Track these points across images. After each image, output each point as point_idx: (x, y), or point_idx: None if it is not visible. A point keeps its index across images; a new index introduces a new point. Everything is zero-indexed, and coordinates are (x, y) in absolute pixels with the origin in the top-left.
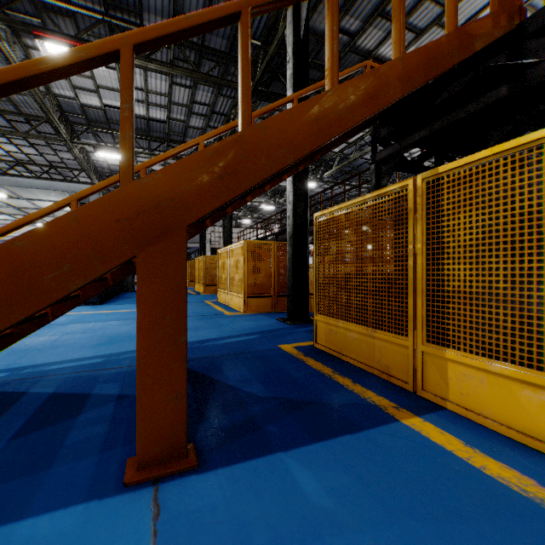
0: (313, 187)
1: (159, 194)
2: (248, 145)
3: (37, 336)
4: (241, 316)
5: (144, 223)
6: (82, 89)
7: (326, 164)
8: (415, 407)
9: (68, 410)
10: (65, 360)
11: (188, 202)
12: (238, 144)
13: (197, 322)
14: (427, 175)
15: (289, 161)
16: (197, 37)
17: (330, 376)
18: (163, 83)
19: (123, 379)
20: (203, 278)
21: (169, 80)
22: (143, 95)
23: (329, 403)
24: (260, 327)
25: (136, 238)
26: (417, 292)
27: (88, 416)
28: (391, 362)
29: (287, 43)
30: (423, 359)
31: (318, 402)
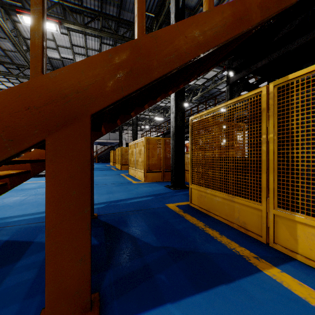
0: (186, 106)
1: (66, 87)
2: (142, 50)
3: (13, 197)
4: (142, 184)
5: (52, 111)
6: (48, 48)
7: (194, 92)
8: (271, 258)
9: (12, 256)
10: (25, 214)
11: (92, 94)
12: (134, 48)
13: (115, 187)
14: (279, 82)
15: (175, 65)
16: (115, 12)
17: (203, 229)
18: (96, 43)
19: None
20: (121, 161)
21: (99, 41)
22: (84, 51)
23: (204, 252)
24: (154, 191)
25: (45, 124)
26: (270, 170)
27: (24, 262)
28: (247, 220)
29: (171, 12)
30: (274, 220)
31: (196, 251)
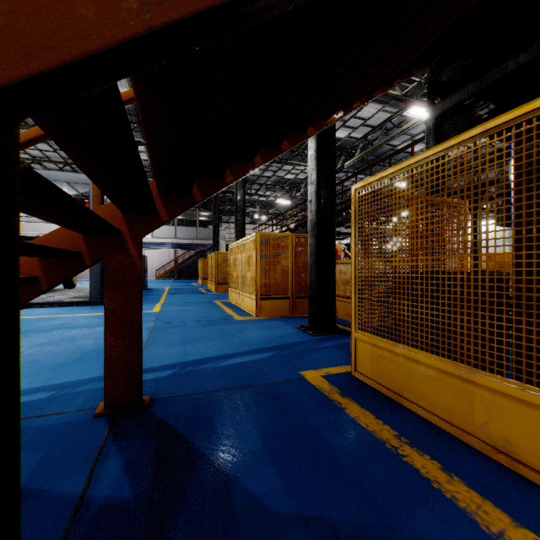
0: None
1: None
2: None
3: None
4: (253, 322)
5: None
6: None
7: (347, 153)
8: None
9: None
10: None
11: None
12: None
13: (200, 330)
14: None
15: None
16: None
17: (397, 451)
18: None
19: (51, 443)
20: (215, 276)
21: None
22: None
23: None
24: (275, 339)
25: None
26: None
27: None
28: (516, 435)
29: None
30: None
31: None
